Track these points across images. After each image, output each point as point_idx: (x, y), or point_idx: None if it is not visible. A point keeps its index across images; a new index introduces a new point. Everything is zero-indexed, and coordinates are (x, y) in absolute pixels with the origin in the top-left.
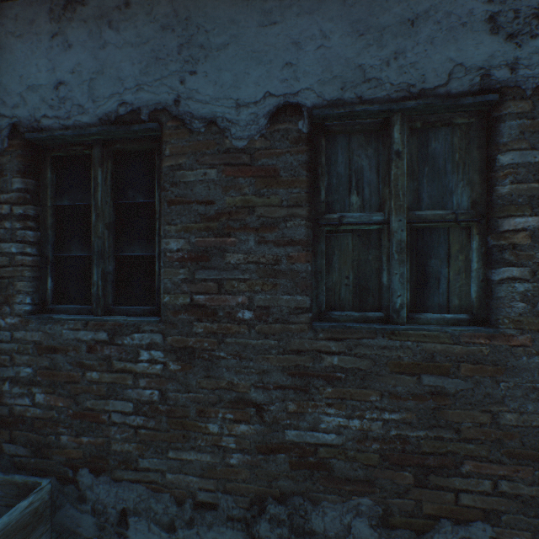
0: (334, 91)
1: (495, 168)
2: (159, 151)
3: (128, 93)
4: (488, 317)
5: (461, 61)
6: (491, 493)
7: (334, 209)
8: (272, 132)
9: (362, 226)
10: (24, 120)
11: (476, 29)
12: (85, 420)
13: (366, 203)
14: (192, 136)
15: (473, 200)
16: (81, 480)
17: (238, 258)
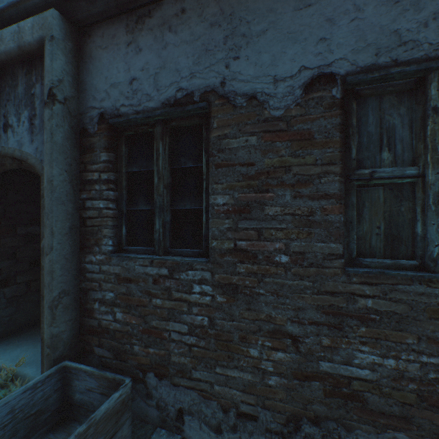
0: (368, 57)
1: None
2: (206, 125)
3: (183, 80)
4: None
5: None
6: None
7: (364, 165)
8: (306, 101)
9: (394, 180)
10: (108, 109)
11: None
12: (151, 335)
13: (398, 158)
14: (235, 110)
15: None
16: (148, 381)
17: (275, 211)
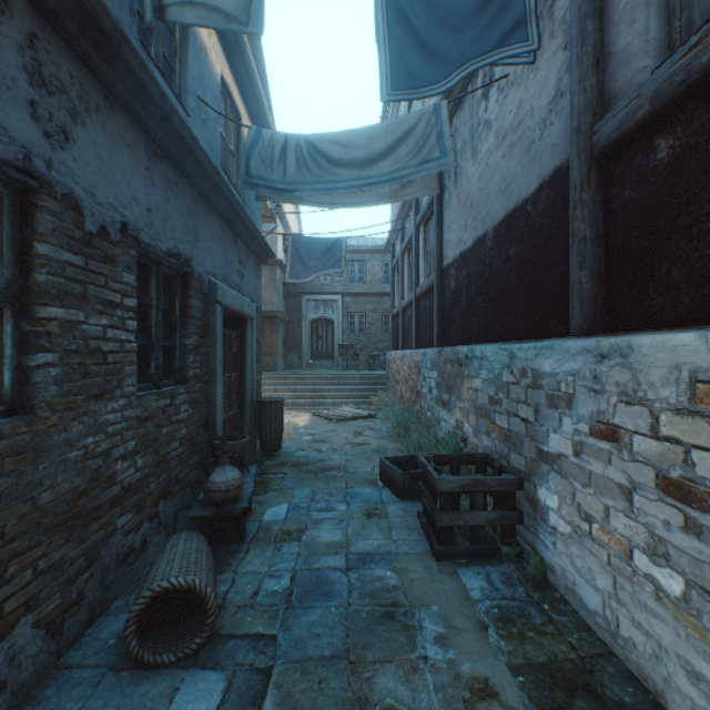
0: None
1: (33, 254)
2: None
3: None
4: (23, 404)
5: (8, 126)
6: (34, 580)
7: None
8: None
9: None
10: None
11: (21, 103)
12: None
13: None
14: None
15: (10, 280)
16: None
17: None
